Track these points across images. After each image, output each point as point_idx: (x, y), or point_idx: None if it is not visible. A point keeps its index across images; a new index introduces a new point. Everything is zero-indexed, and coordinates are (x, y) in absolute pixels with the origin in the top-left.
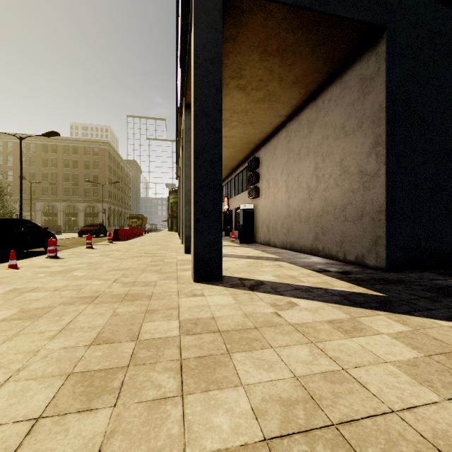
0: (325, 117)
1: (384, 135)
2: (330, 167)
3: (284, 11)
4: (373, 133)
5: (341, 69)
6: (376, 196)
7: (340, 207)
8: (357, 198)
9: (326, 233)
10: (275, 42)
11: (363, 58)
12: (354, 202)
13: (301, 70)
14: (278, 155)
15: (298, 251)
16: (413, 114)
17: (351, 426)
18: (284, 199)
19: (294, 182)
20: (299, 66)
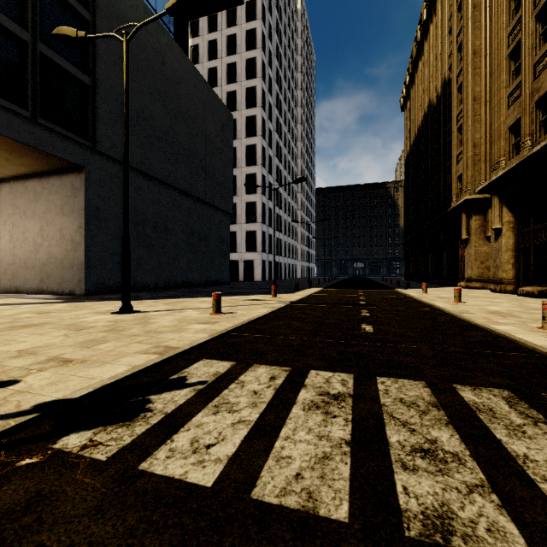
0: (50, 196)
1: (84, 224)
2: (53, 232)
3: (15, 142)
4: (79, 221)
5: (61, 171)
6: (80, 256)
7: (60, 260)
8: (71, 256)
9: (50, 277)
10: (6, 147)
11: (74, 174)
12: (69, 257)
13: (28, 162)
14: (0, 205)
15: (24, 293)
16: (101, 215)
17: (41, 311)
18: (8, 248)
19: (20, 235)
20: (26, 160)
